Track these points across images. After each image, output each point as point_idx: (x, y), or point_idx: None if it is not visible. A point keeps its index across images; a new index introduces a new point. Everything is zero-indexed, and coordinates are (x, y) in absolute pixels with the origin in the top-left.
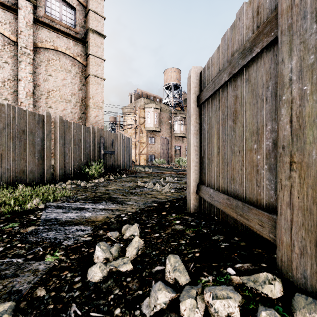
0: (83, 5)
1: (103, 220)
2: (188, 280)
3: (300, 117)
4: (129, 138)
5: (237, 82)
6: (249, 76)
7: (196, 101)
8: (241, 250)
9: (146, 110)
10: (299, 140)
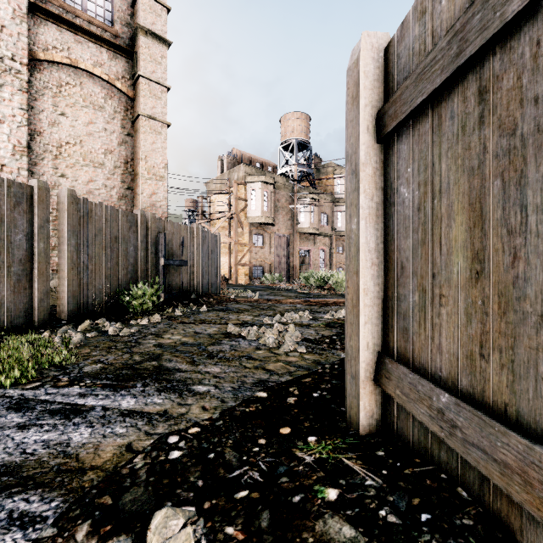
0: None
1: (111, 464)
2: None
3: None
4: (215, 236)
5: None
6: None
7: (374, 126)
8: None
9: (248, 187)
10: None
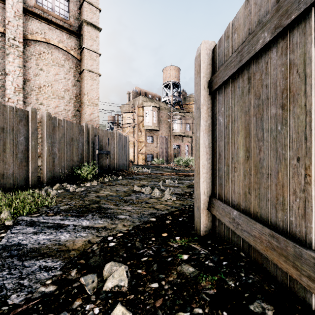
0: None
1: (82, 248)
2: None
3: None
4: (126, 137)
5: (291, 39)
6: None
7: (207, 87)
8: None
9: (144, 109)
10: None
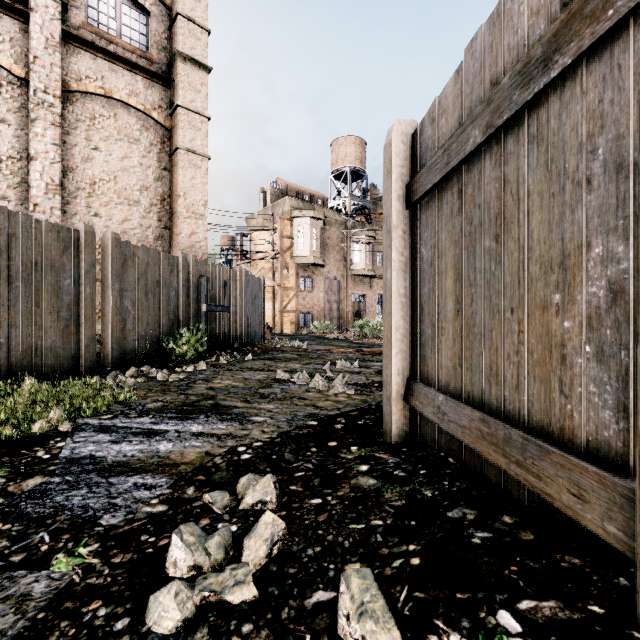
0: (165, 5)
1: (197, 461)
2: None
3: None
4: (259, 280)
5: (505, 146)
6: (540, 127)
7: (404, 196)
8: (526, 556)
9: (295, 222)
10: None
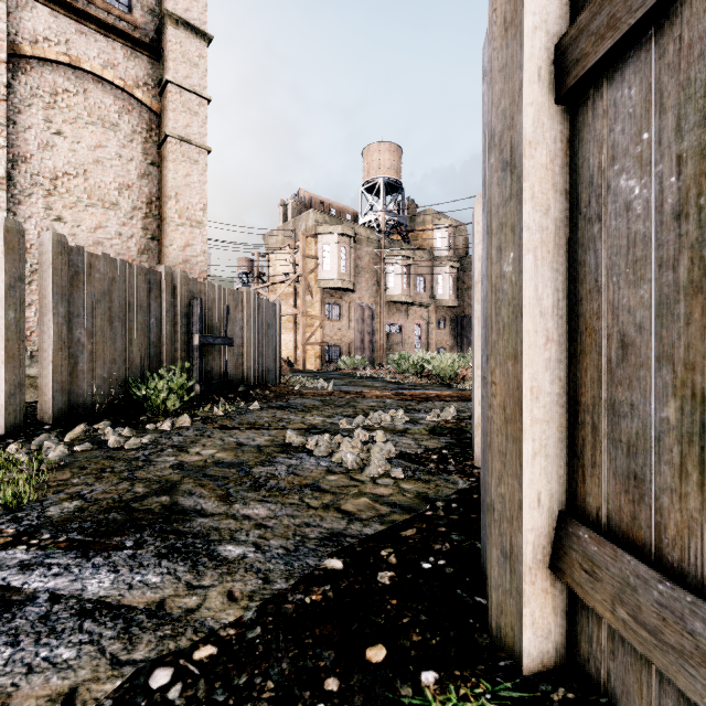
0: None
1: None
2: None
3: None
4: (273, 305)
5: None
6: None
7: (551, 70)
8: None
9: (320, 240)
10: None
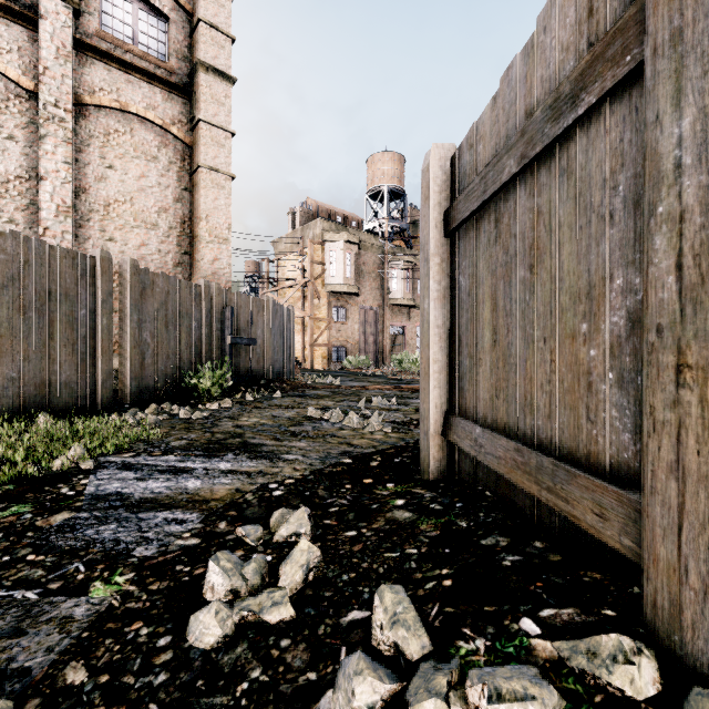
0: (185, 10)
1: (227, 498)
2: (428, 647)
3: (703, 255)
4: (288, 310)
5: (538, 177)
6: (570, 161)
7: (442, 223)
8: (552, 573)
9: (327, 247)
10: (702, 313)
